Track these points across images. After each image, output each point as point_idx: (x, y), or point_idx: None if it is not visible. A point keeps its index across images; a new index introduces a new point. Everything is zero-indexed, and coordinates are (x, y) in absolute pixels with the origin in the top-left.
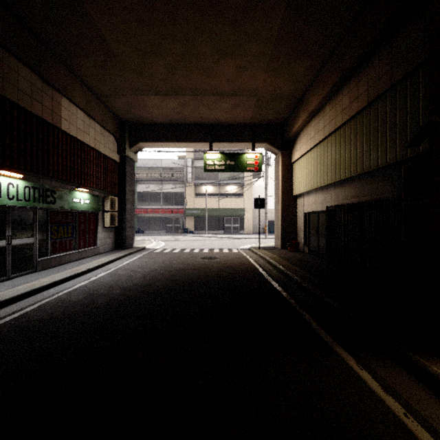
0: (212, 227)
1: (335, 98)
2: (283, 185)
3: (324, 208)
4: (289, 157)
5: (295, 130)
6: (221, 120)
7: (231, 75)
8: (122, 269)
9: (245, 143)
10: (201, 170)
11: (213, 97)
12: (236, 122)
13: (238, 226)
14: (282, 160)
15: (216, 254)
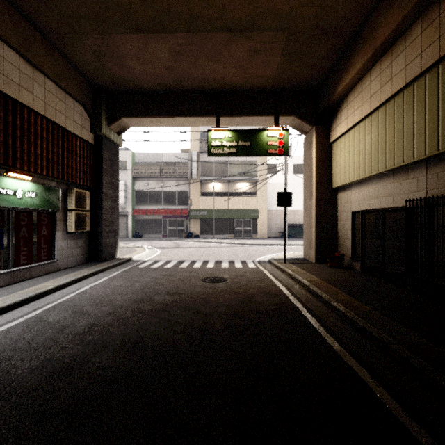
0: (221, 231)
1: (439, 2)
2: (318, 173)
3: (398, 203)
4: (326, 135)
5: (341, 89)
6: (231, 83)
7: None
8: (63, 307)
9: (264, 116)
10: (208, 164)
11: (220, 34)
12: (252, 85)
13: (250, 229)
14: (316, 139)
15: (224, 271)
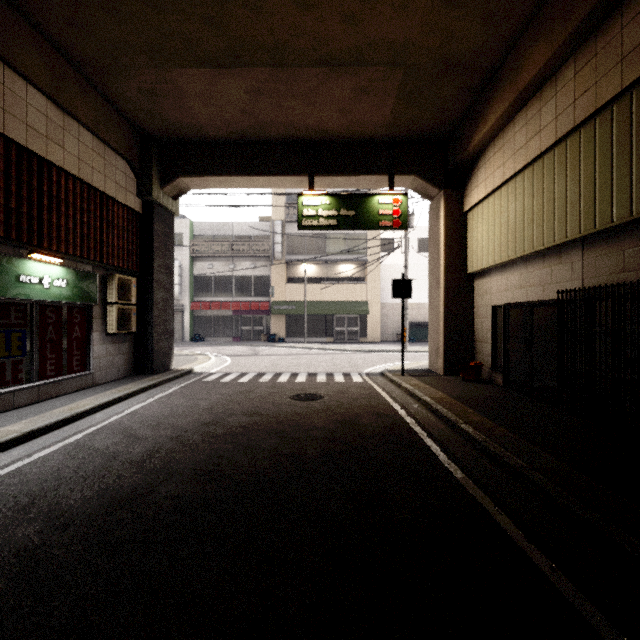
0: (315, 332)
1: (595, 38)
2: (448, 254)
3: (549, 295)
4: (458, 202)
5: (477, 142)
6: (329, 131)
7: (353, 3)
8: (111, 431)
9: (374, 176)
10: (297, 239)
11: (314, 69)
12: (358, 134)
13: (357, 330)
14: (445, 207)
15: (320, 387)
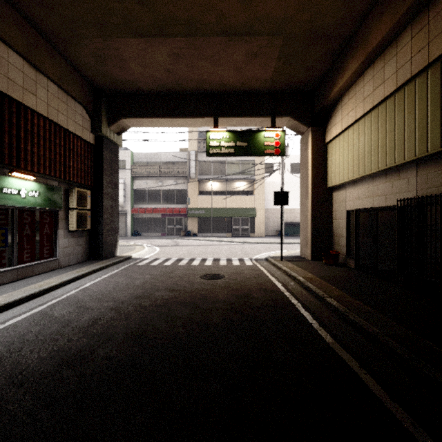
0: (219, 229)
1: (428, 10)
2: (314, 173)
3: (390, 202)
4: (321, 136)
5: (336, 91)
6: (229, 85)
7: None
8: (67, 303)
9: (261, 117)
10: (206, 164)
11: (218, 38)
12: (249, 87)
13: (248, 228)
14: (312, 139)
15: (222, 269)
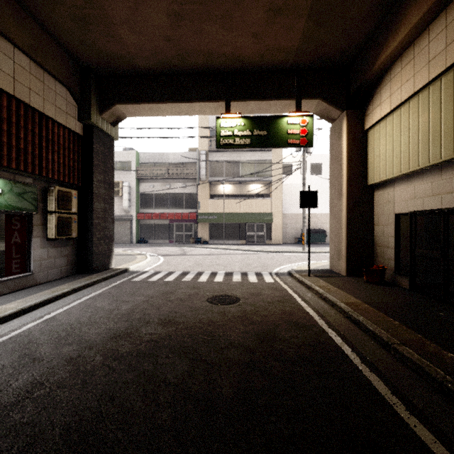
0: (231, 236)
1: None
2: (350, 168)
3: None
4: (360, 121)
5: (384, 58)
6: (244, 59)
7: None
8: (11, 346)
9: (283, 100)
10: (218, 164)
11: None
12: (269, 62)
13: (263, 235)
14: (348, 126)
15: (236, 287)
